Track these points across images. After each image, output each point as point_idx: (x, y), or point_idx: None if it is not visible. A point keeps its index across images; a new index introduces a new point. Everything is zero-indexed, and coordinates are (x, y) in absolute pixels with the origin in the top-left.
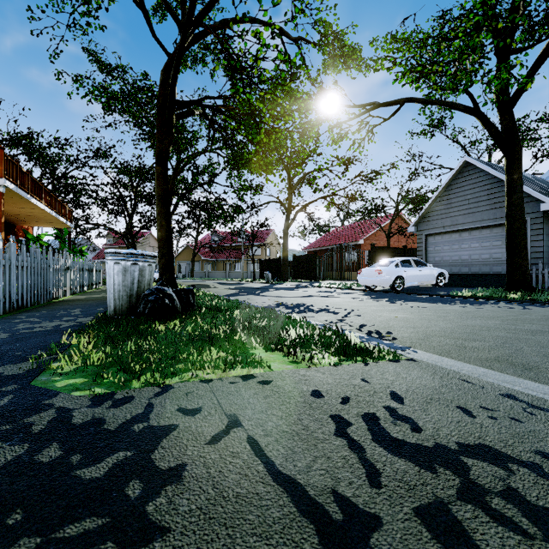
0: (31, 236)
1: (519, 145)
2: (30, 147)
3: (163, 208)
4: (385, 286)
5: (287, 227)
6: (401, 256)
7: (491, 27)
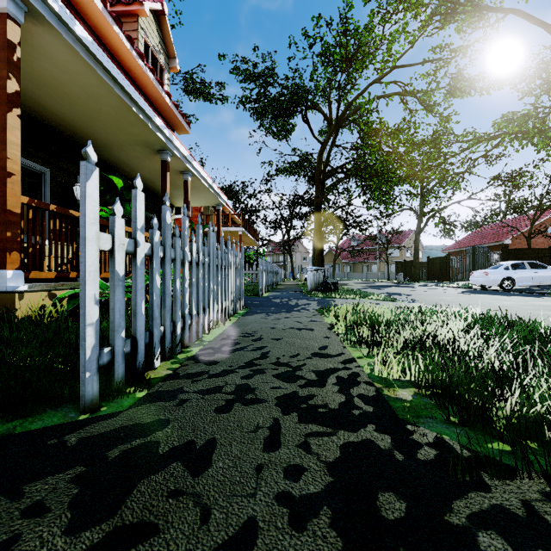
0: (247, 254)
1: None
2: (232, 194)
3: (318, 236)
4: (493, 285)
5: (418, 233)
6: (545, 257)
7: None
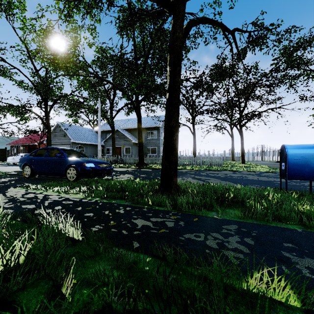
0: None
1: (49, 127)
2: None
3: None
4: (16, 162)
5: None
6: (45, 151)
7: (41, 97)
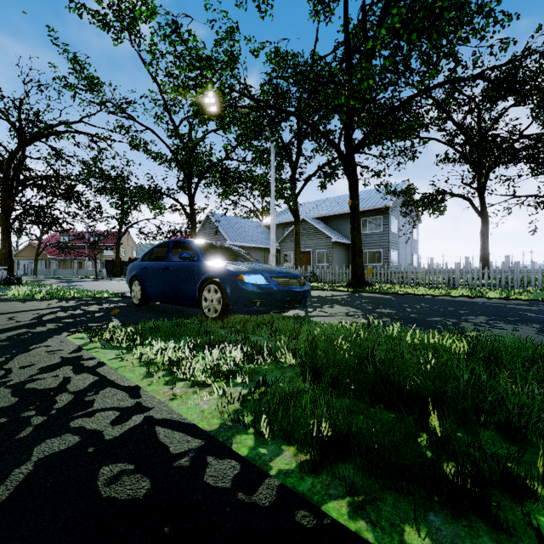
0: None
1: (194, 220)
2: None
3: (6, 236)
4: None
5: (120, 238)
6: None
7: (183, 171)
